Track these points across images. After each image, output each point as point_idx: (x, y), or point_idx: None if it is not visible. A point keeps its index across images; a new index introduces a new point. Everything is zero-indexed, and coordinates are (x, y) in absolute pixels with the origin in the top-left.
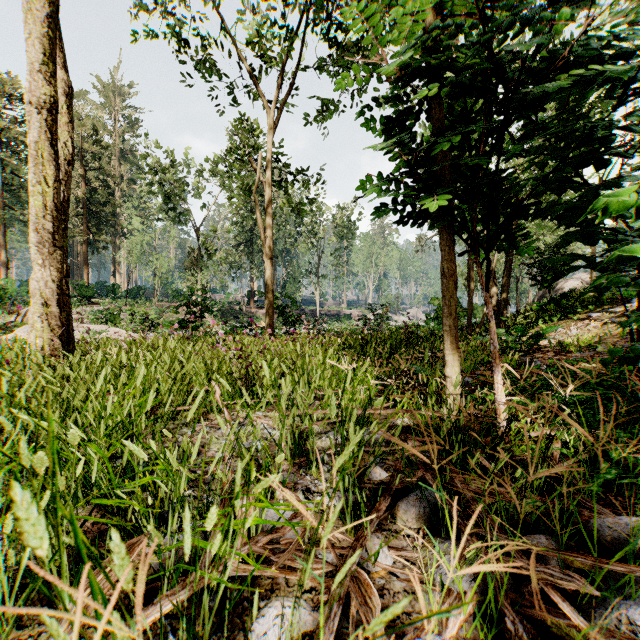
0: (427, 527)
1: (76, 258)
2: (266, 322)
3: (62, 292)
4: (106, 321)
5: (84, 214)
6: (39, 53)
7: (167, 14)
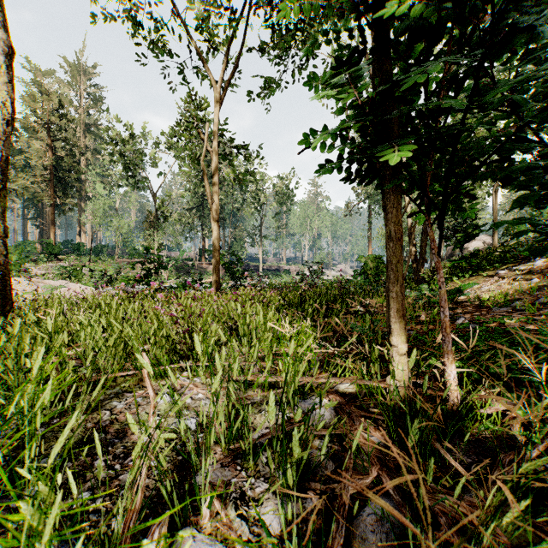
0: None
1: (45, 219)
2: (213, 278)
3: None
4: (69, 276)
5: (51, 180)
6: None
7: None
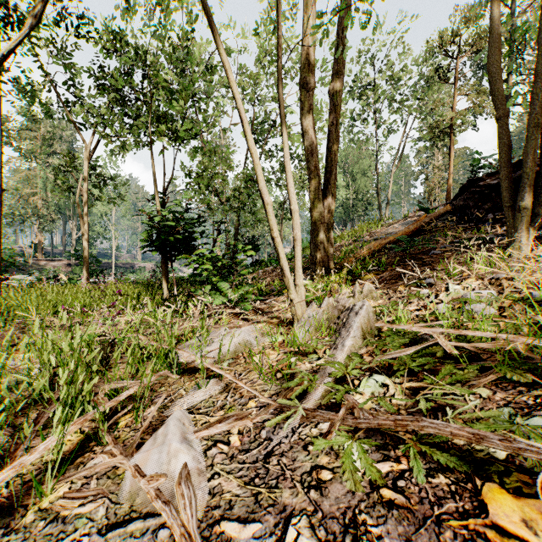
0: None
1: None
2: (84, 275)
3: None
4: None
5: None
6: None
7: None
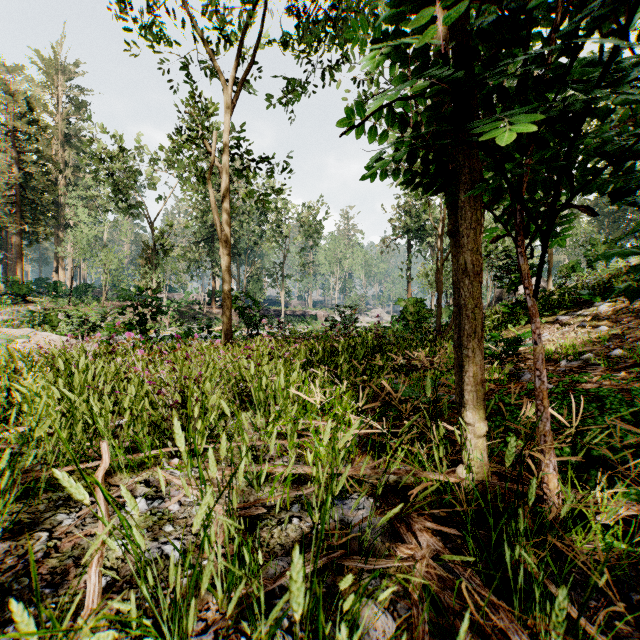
0: None
1: (11, 251)
2: (223, 326)
3: None
4: (40, 323)
5: (18, 202)
6: None
7: None
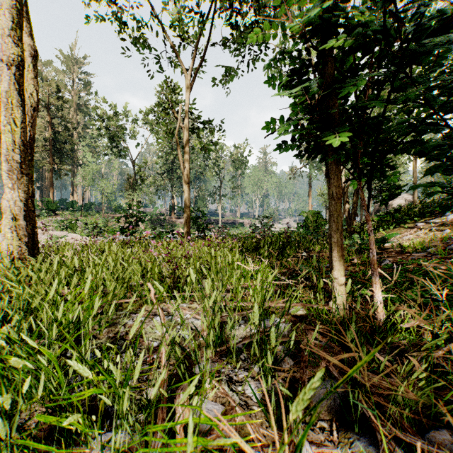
0: (338, 418)
1: (44, 182)
2: (184, 229)
3: (28, 209)
4: (66, 228)
5: (50, 150)
6: (9, 21)
7: (111, 3)
